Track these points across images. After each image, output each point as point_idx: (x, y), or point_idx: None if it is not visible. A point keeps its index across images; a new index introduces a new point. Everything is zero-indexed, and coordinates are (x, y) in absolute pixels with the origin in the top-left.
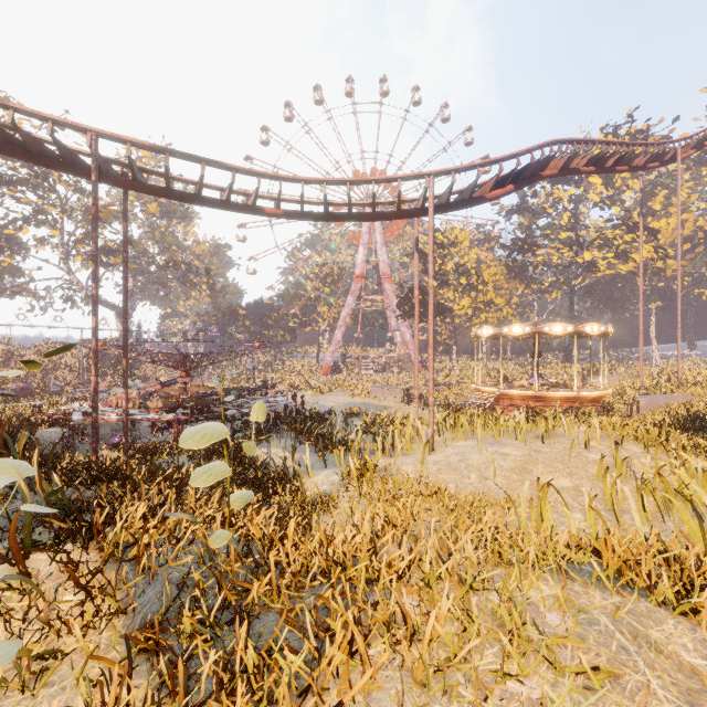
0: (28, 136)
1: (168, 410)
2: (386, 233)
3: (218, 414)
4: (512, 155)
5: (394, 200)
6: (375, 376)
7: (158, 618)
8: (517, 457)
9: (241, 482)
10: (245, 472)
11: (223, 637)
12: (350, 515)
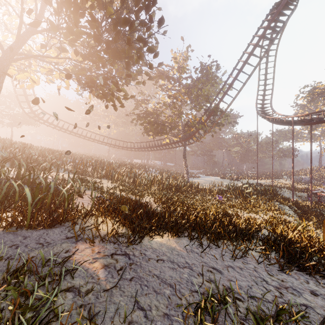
0: (284, 121)
1: None
2: None
3: None
4: None
5: None
6: None
7: None
8: None
9: None
10: None
11: None
12: None
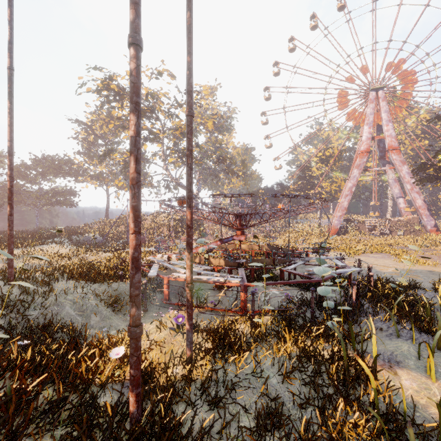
0: None
1: (229, 268)
2: (390, 111)
3: (286, 282)
4: None
5: None
6: (382, 237)
7: None
8: None
9: None
10: None
11: None
12: None
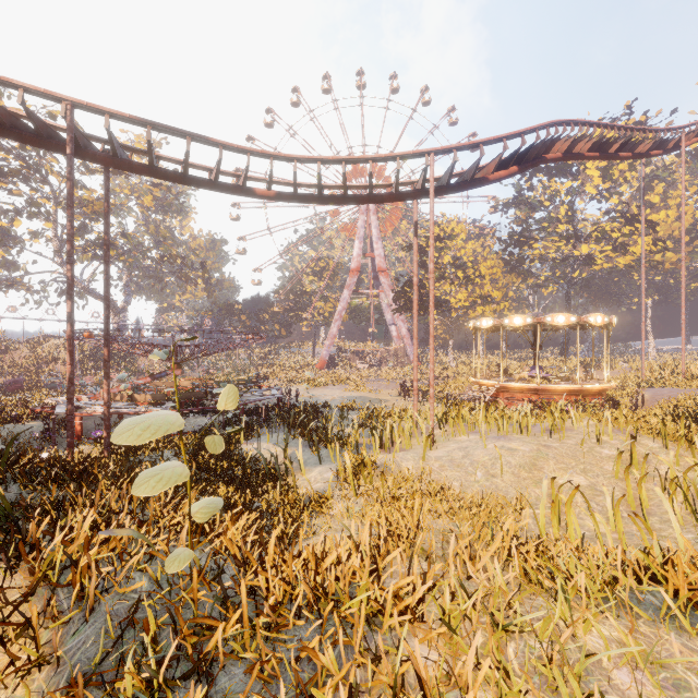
0: None
1: (157, 403)
2: (381, 227)
3: (208, 407)
4: (516, 133)
5: (392, 182)
6: (370, 370)
7: (94, 666)
8: (526, 453)
9: (229, 479)
10: (234, 468)
11: (176, 697)
12: (346, 516)
